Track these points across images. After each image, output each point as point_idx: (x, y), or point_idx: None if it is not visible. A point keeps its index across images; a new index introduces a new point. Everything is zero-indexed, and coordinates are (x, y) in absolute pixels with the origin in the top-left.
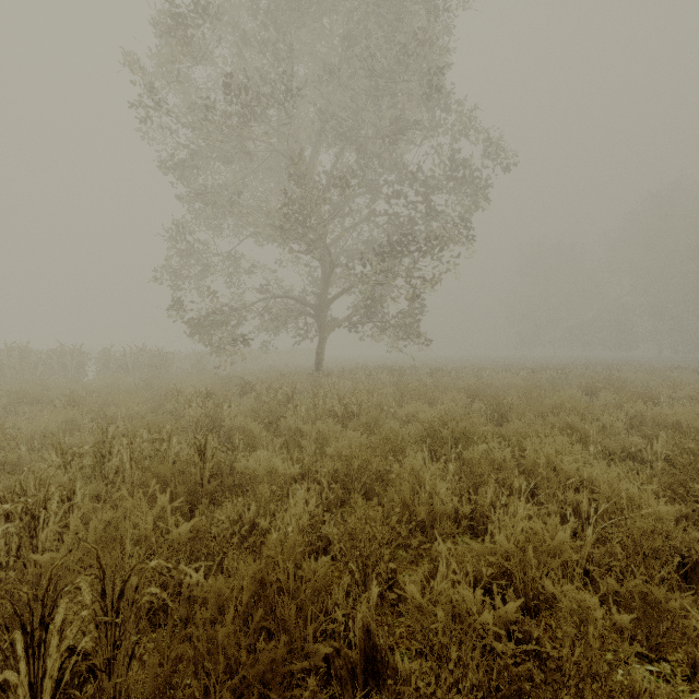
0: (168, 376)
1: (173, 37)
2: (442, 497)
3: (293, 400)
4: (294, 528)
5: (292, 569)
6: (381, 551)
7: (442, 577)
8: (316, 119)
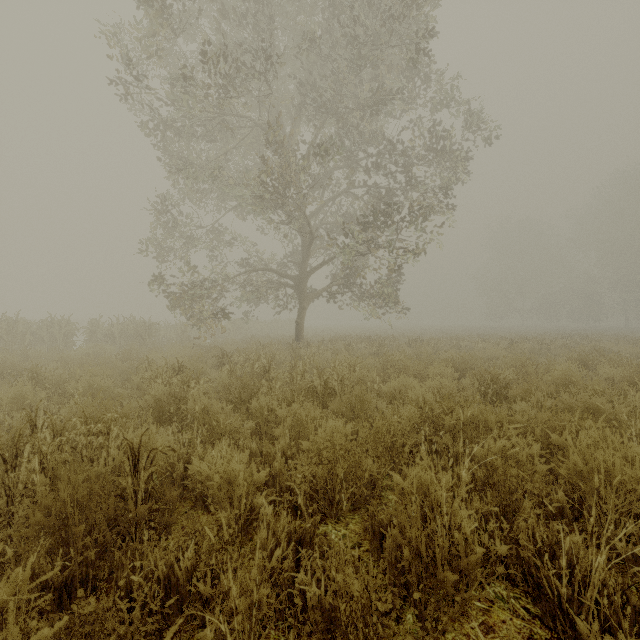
0: (152, 345)
1: None
2: (467, 531)
3: (269, 373)
4: (244, 610)
5: None
6: None
7: None
8: (296, 95)
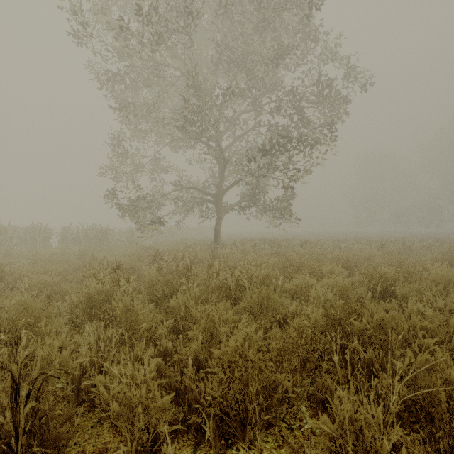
0: (107, 246)
1: None
2: None
3: (191, 271)
4: None
5: None
6: None
7: None
8: (214, 57)
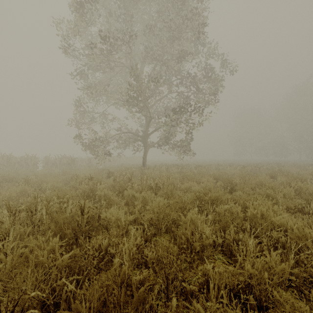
0: (75, 168)
1: (75, 10)
2: (207, 234)
3: (131, 180)
4: (128, 254)
5: (123, 290)
6: (177, 272)
7: (212, 289)
8: (143, 50)
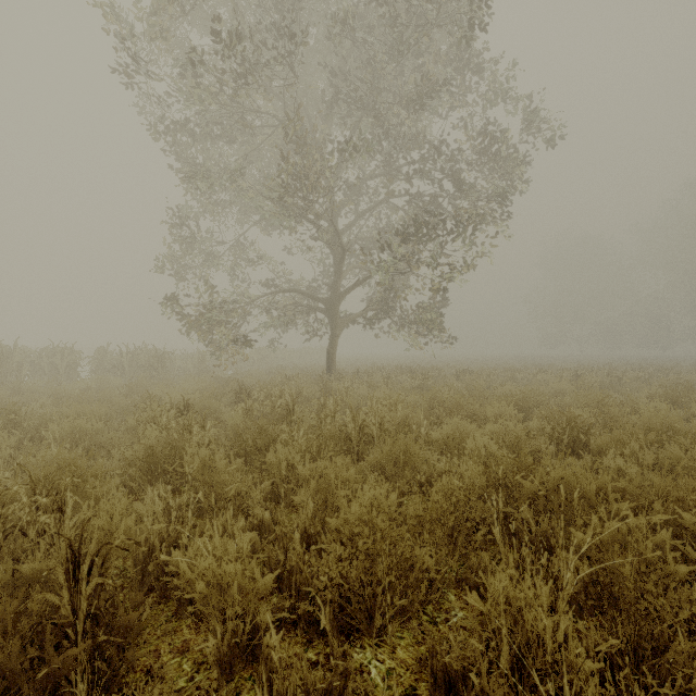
0: (165, 377)
1: None
2: None
3: (293, 413)
4: None
5: None
6: None
7: None
8: (327, 93)
